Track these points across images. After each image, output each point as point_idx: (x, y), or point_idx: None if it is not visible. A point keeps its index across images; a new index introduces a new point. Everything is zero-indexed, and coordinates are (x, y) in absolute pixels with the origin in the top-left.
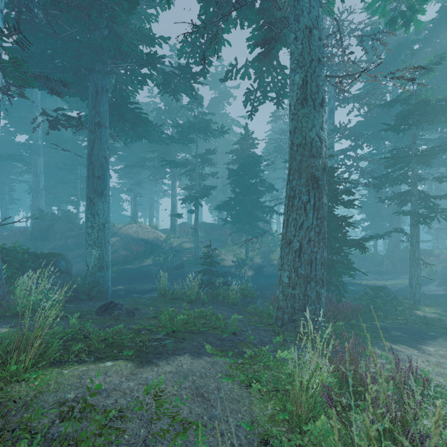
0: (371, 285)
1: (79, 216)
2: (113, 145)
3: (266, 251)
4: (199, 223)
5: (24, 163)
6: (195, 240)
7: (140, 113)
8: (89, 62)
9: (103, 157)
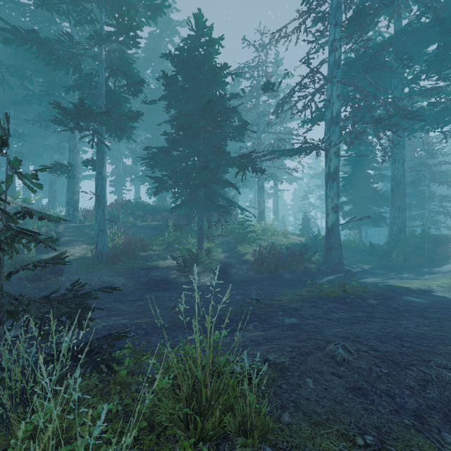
0: (429, 290)
1: None
2: None
3: (230, 242)
4: (123, 201)
5: None
6: (96, 218)
7: None
8: None
9: None
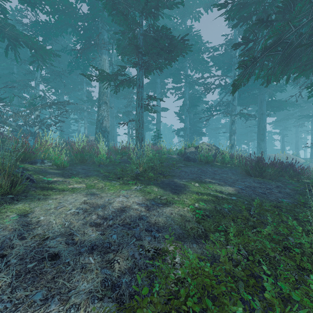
0: None
1: (249, 150)
2: (267, 112)
3: None
4: None
5: (226, 128)
6: None
7: (281, 102)
8: (258, 93)
9: (263, 126)
